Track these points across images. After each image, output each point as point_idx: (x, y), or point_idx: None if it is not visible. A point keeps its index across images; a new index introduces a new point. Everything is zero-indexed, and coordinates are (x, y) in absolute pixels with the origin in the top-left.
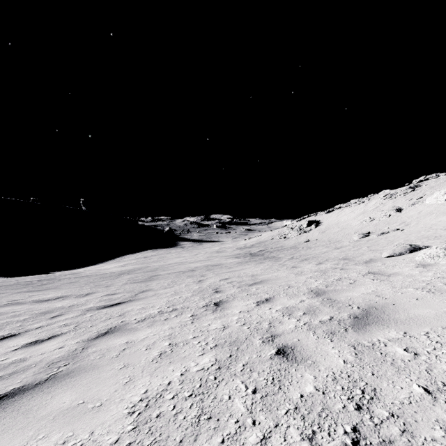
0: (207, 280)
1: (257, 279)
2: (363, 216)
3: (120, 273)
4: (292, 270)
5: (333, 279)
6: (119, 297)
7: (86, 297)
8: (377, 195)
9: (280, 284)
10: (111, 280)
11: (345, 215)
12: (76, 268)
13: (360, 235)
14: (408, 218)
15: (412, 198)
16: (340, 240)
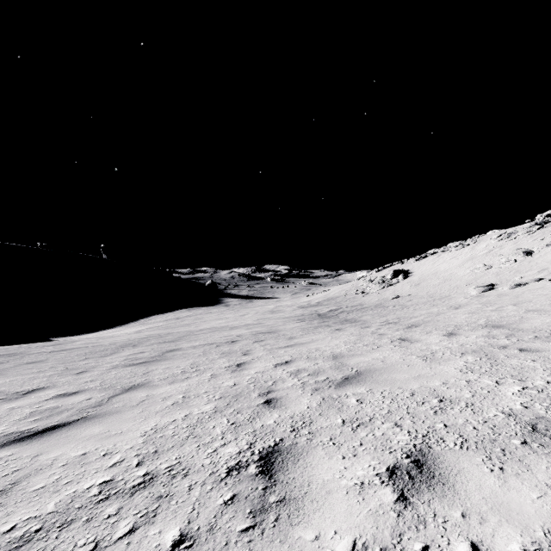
0: (252, 364)
1: (347, 366)
2: (472, 263)
3: (122, 345)
4: (407, 347)
5: (543, 380)
6: (76, 403)
7: (18, 402)
8: (486, 236)
9: (409, 387)
10: (99, 358)
11: (445, 262)
12: (86, 333)
13: (480, 288)
14: (550, 263)
15: (544, 238)
16: (448, 295)
